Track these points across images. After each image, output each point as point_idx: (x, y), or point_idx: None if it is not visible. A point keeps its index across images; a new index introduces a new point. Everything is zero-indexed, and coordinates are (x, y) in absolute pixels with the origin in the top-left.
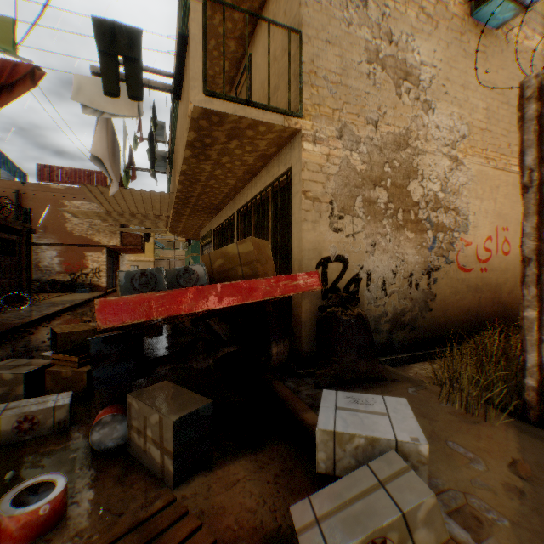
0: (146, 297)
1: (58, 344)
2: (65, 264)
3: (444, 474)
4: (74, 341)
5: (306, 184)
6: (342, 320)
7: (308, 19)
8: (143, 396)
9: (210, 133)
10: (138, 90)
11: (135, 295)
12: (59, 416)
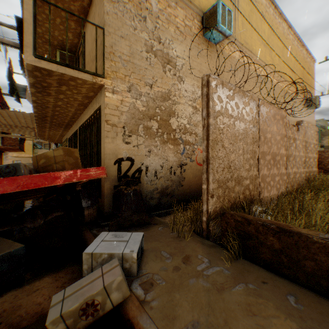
0: None
1: None
2: None
3: (150, 267)
4: None
5: (107, 116)
6: (124, 193)
7: (109, 22)
8: None
9: (45, 80)
10: None
11: None
12: None
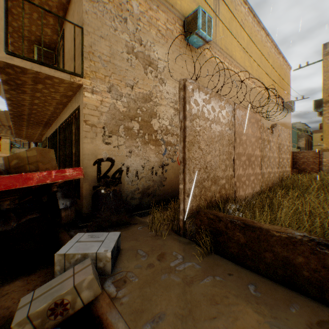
0: None
1: None
2: None
3: (125, 265)
4: None
5: (86, 116)
6: (103, 193)
7: (88, 22)
8: None
9: (19, 77)
10: None
11: None
12: None
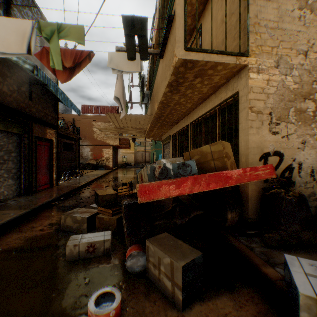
0: (164, 182)
1: (99, 201)
2: (93, 155)
3: None
4: (106, 199)
5: (251, 102)
6: (286, 199)
7: None
8: (155, 243)
9: (183, 75)
10: (145, 54)
11: (158, 181)
12: (106, 245)
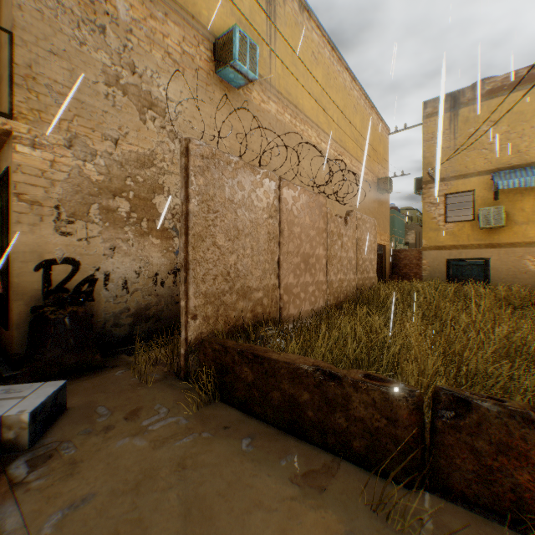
0: None
1: None
2: None
3: (63, 432)
4: None
5: (21, 187)
6: (51, 319)
7: (25, 23)
8: None
9: None
10: None
11: None
12: None
